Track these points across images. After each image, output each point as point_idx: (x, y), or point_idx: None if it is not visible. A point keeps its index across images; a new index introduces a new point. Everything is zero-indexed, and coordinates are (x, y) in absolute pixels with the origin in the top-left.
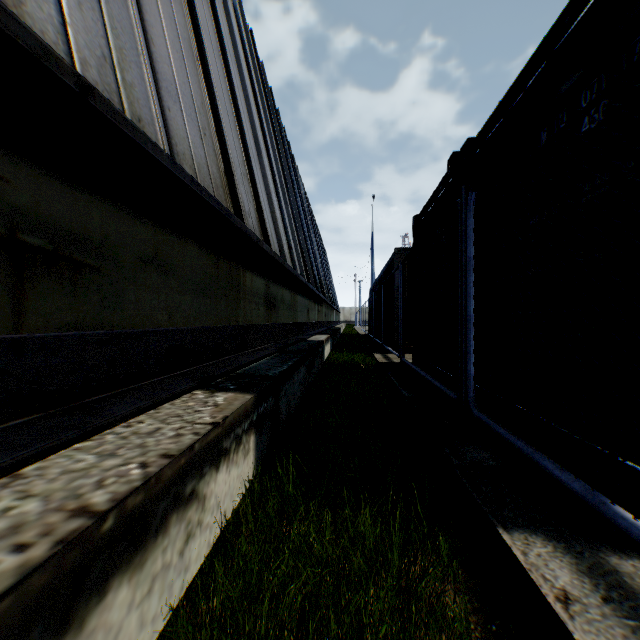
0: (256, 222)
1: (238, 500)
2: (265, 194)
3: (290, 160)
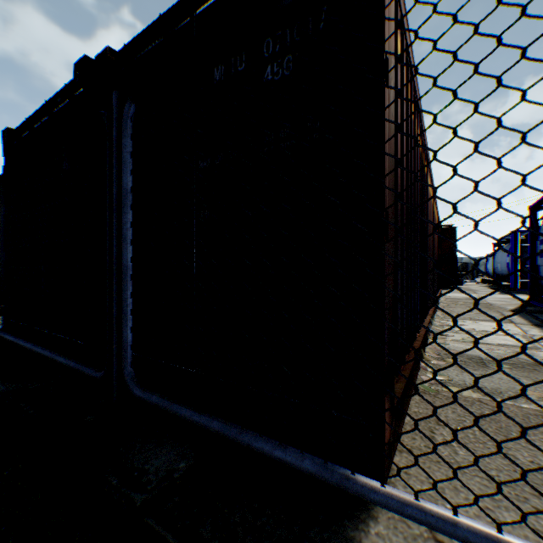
0: None
1: None
2: None
3: None
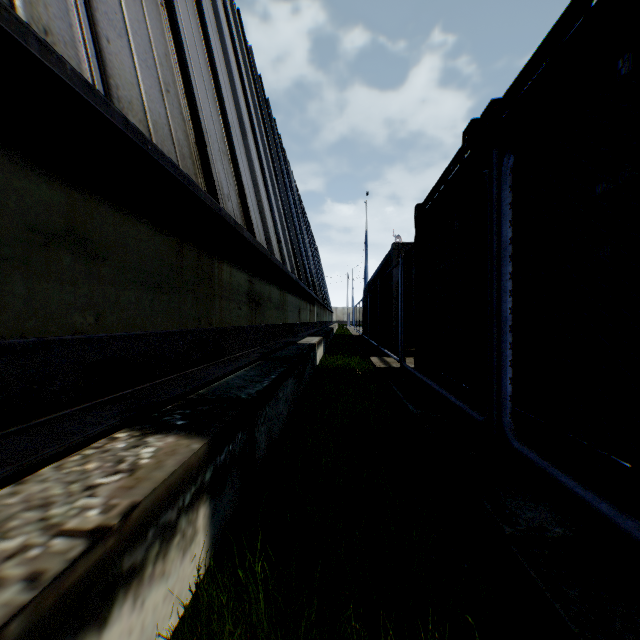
0: (238, 208)
1: (168, 634)
2: (250, 180)
3: (281, 153)
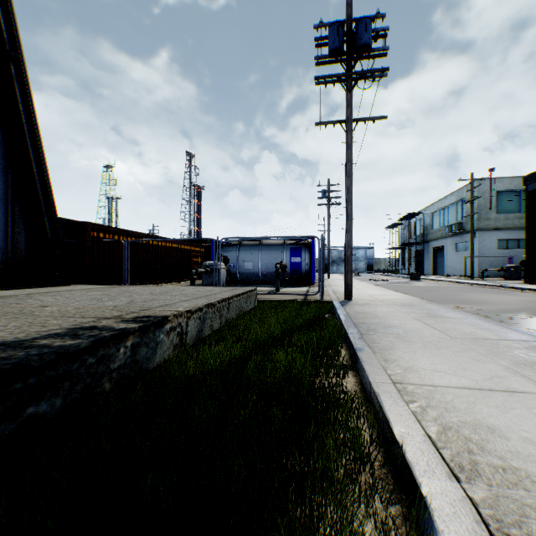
0: None
1: None
2: None
3: None
